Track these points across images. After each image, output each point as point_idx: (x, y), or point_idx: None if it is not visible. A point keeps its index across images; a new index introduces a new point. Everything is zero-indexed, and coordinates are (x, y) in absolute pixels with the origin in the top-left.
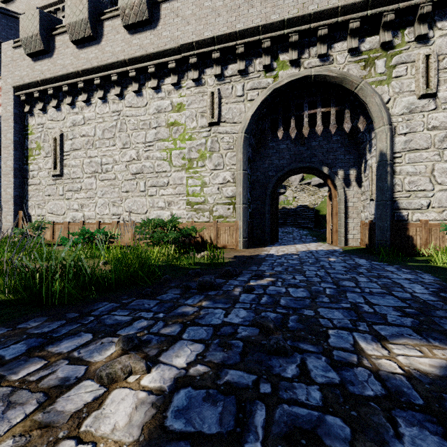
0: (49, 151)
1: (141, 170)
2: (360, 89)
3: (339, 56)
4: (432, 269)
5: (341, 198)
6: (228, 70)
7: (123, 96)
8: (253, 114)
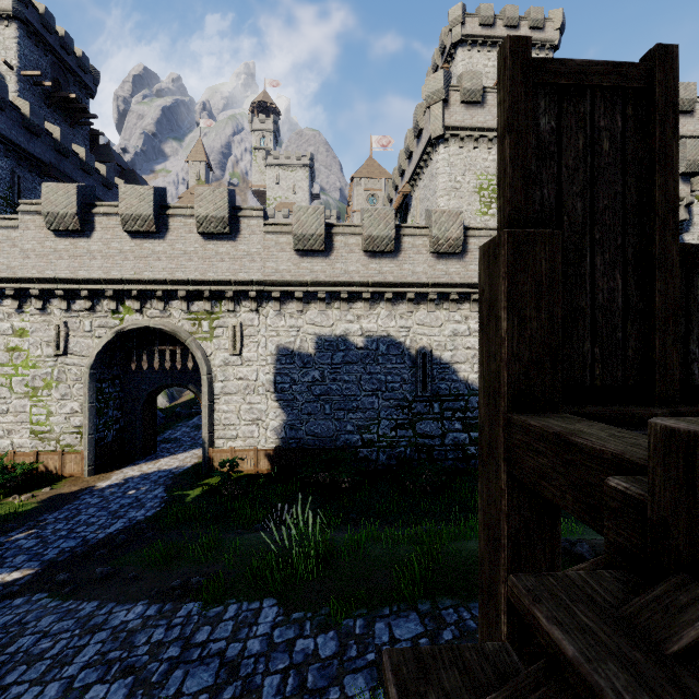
0: None
1: None
2: (188, 344)
3: (175, 312)
4: (177, 501)
5: None
6: (76, 305)
7: None
8: (100, 353)
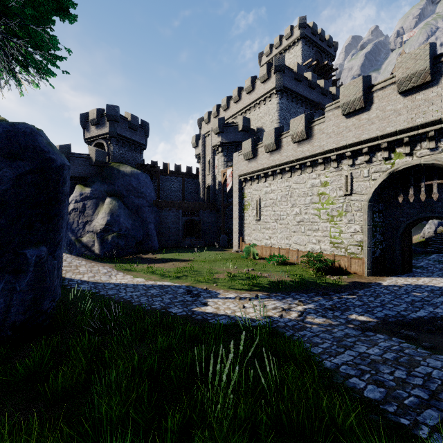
0: (254, 206)
1: (302, 220)
2: None
3: None
4: None
5: None
6: (357, 161)
7: (292, 177)
8: (375, 190)
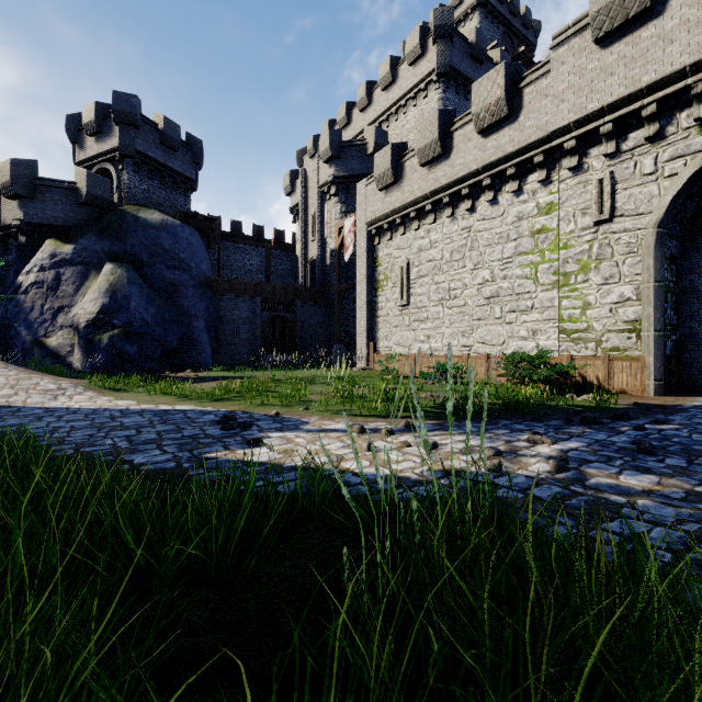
0: (396, 281)
1: (496, 293)
2: None
3: None
4: None
5: None
6: (627, 142)
7: (474, 208)
8: (675, 197)
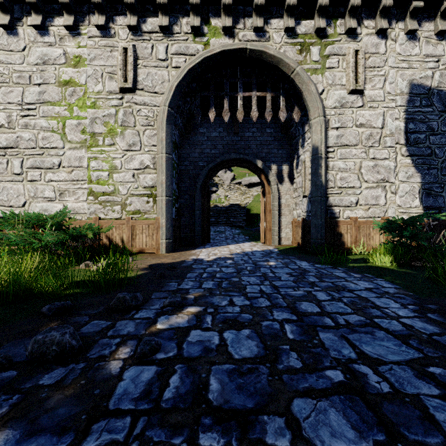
0: None
1: (15, 143)
2: (297, 73)
3: (275, 35)
4: (379, 272)
5: (275, 194)
6: (146, 24)
7: None
8: (179, 85)
